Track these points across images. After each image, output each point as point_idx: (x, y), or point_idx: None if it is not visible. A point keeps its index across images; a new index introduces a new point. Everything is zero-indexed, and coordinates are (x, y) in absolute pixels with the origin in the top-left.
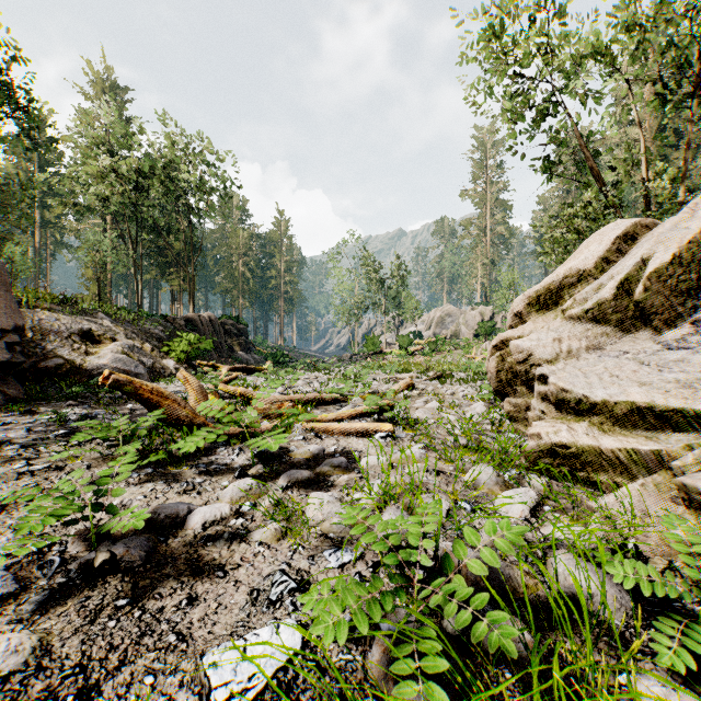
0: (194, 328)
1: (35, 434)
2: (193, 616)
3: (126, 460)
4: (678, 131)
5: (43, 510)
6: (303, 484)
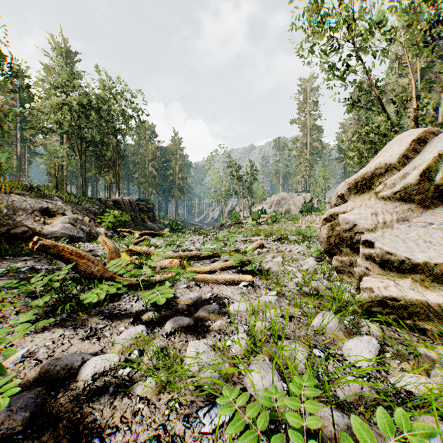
0: (119, 206)
1: None
2: None
3: (26, 319)
4: (430, 81)
5: None
6: (184, 330)
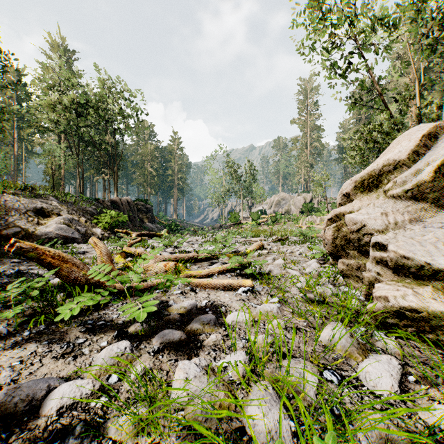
0: (117, 207)
1: None
2: None
3: None
4: (432, 80)
5: None
6: (175, 345)
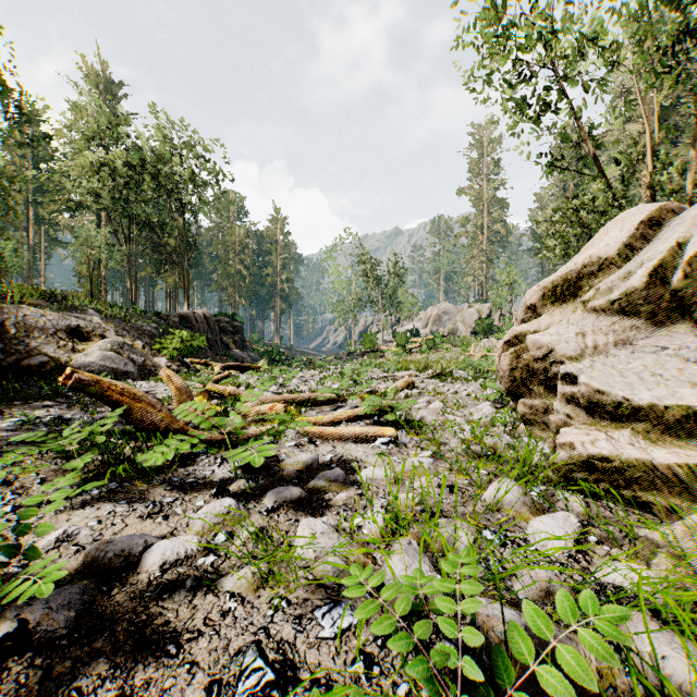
0: (188, 325)
1: None
2: None
3: (64, 483)
4: (677, 128)
5: None
6: (293, 505)
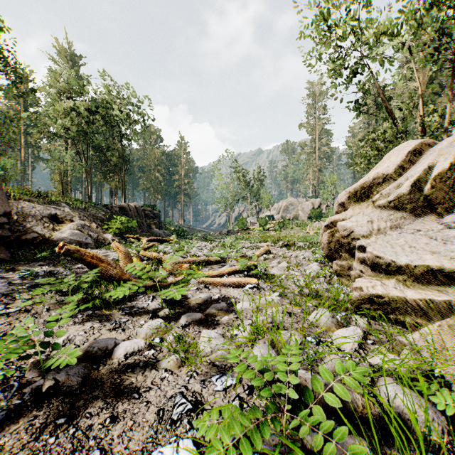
0: (125, 213)
1: (14, 285)
2: (114, 432)
3: (70, 309)
4: (441, 85)
5: (1, 352)
6: (197, 323)
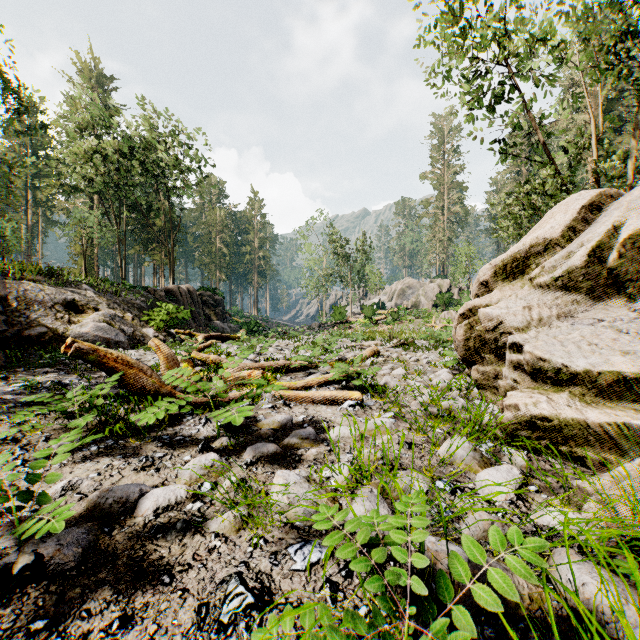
0: (174, 298)
1: (4, 402)
2: None
3: (70, 439)
4: (621, 118)
5: None
6: (269, 459)
